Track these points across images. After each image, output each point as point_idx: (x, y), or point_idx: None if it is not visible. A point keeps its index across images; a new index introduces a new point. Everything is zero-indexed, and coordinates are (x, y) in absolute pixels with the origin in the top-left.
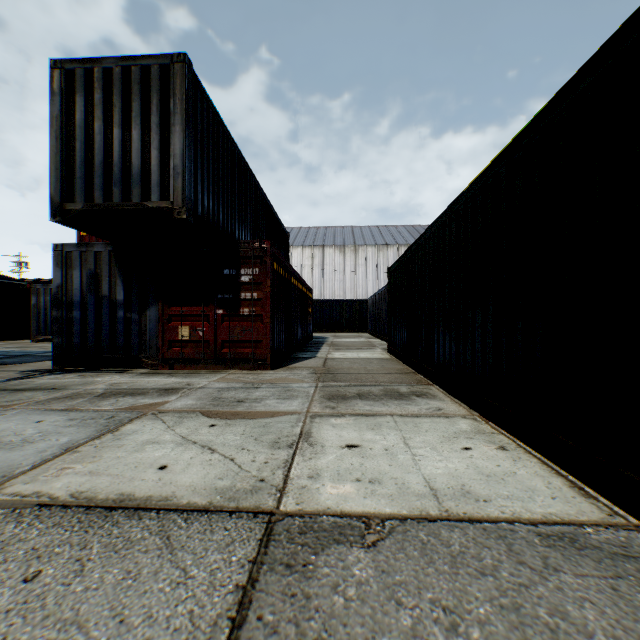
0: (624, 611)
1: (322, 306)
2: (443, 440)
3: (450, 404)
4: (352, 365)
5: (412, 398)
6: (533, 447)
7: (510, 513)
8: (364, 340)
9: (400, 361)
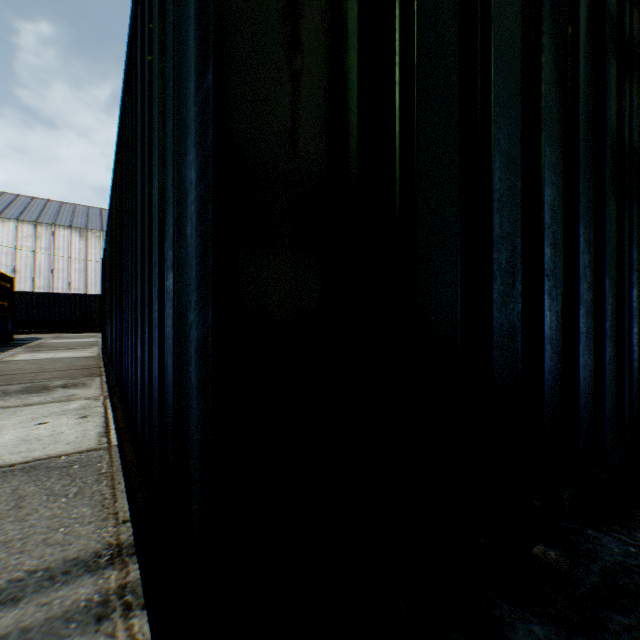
0: (1, 501)
1: (44, 300)
2: (27, 421)
3: (93, 390)
4: (27, 366)
5: (55, 390)
6: (115, 411)
7: (2, 463)
8: (93, 340)
9: (103, 358)
